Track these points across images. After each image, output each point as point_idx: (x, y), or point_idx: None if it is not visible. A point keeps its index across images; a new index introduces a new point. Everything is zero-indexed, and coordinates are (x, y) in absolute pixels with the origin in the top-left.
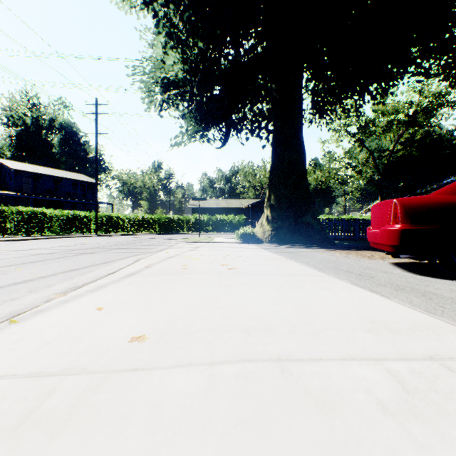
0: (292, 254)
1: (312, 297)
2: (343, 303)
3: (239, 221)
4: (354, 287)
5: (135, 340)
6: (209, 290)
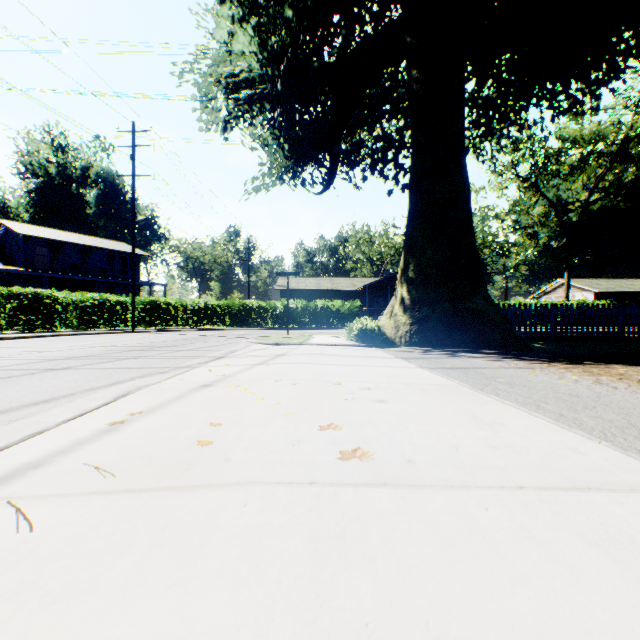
0: (472, 375)
1: None
2: None
3: (351, 310)
4: None
5: None
6: None
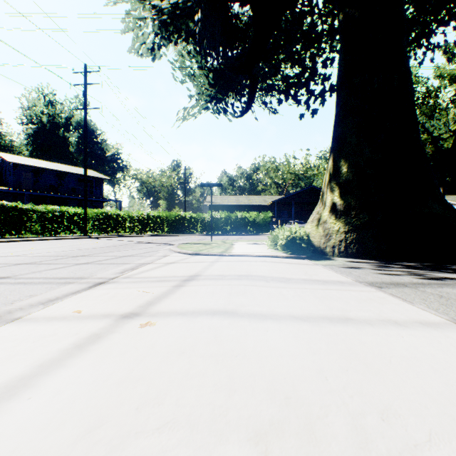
0: None
1: None
2: None
3: (264, 220)
4: None
5: None
6: None
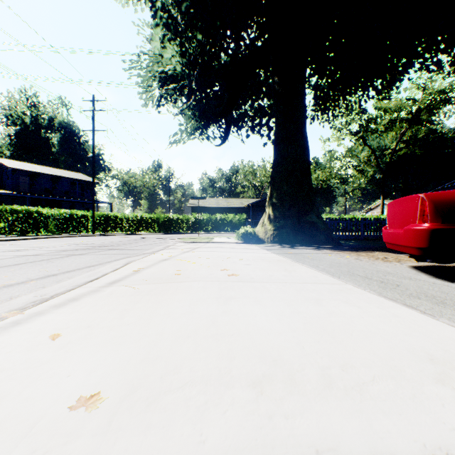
0: (298, 256)
1: (336, 316)
2: (380, 327)
3: (239, 221)
4: (382, 300)
5: (80, 406)
6: (204, 306)
